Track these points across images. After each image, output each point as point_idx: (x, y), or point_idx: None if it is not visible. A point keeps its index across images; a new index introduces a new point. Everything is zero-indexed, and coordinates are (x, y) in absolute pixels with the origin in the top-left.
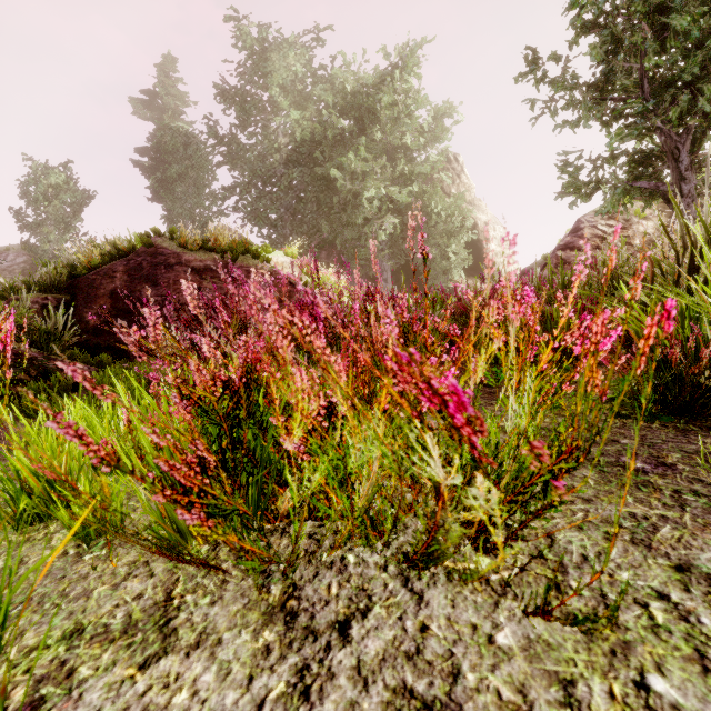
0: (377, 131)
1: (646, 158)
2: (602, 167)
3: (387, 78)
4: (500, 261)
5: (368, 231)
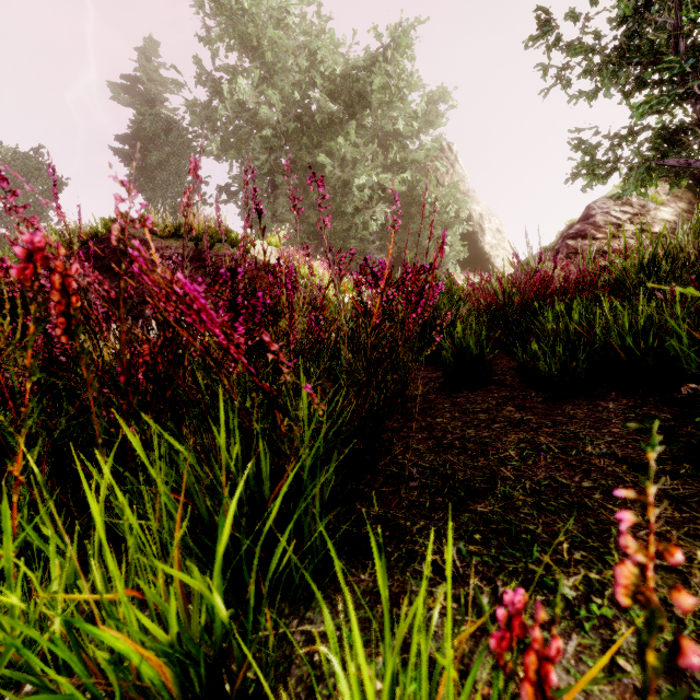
0: (368, 116)
1: (673, 133)
2: (620, 145)
3: (378, 57)
4: (496, 254)
5: (358, 221)
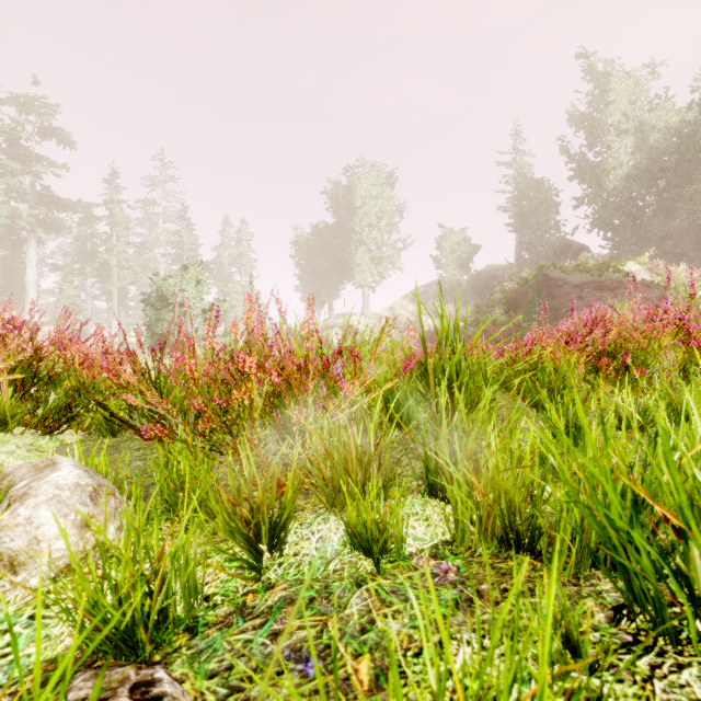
0: None
1: None
2: None
3: None
4: None
5: None
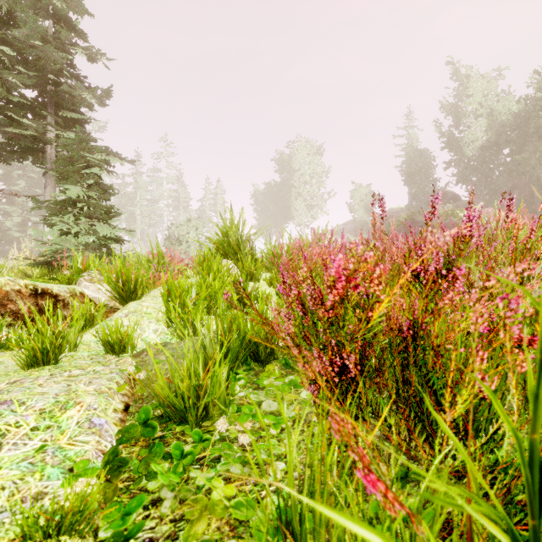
0: None
1: None
2: None
3: None
4: None
5: (541, 180)
